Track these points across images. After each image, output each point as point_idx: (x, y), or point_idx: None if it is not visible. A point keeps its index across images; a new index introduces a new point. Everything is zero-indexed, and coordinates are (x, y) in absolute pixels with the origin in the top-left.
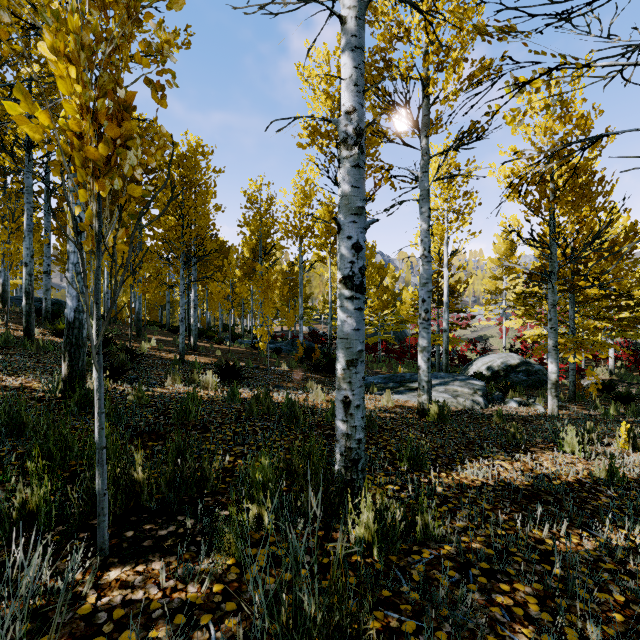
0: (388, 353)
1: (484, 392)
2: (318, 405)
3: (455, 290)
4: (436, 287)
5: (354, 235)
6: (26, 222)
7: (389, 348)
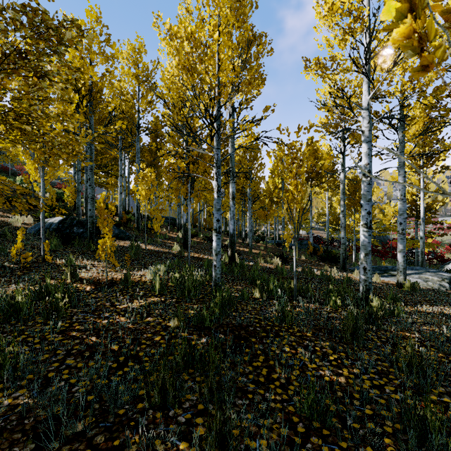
0: (373, 252)
1: (450, 280)
2: (335, 277)
3: (432, 207)
4: (414, 205)
5: (367, 209)
6: None
7: (373, 249)
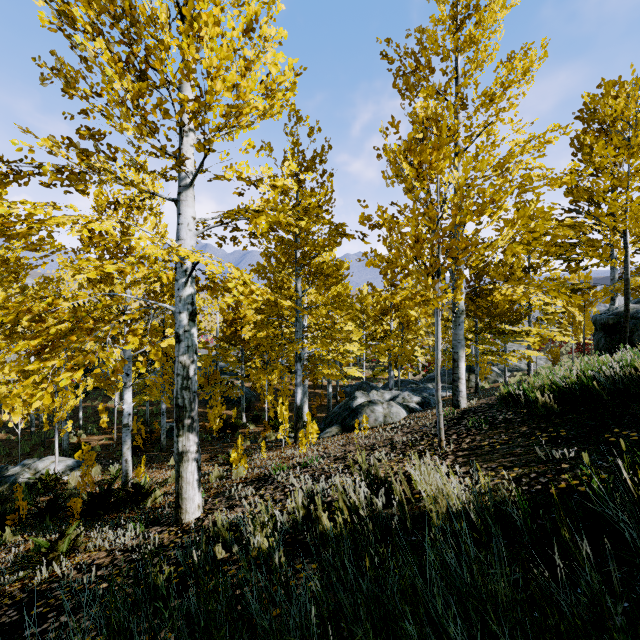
0: None
1: None
2: None
3: None
4: None
5: None
6: None
7: None
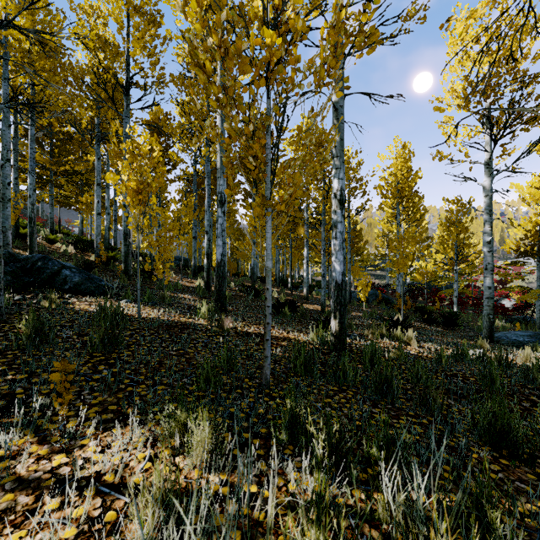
0: (461, 305)
1: None
2: None
3: None
4: (538, 240)
5: None
6: (207, 200)
7: (462, 300)
